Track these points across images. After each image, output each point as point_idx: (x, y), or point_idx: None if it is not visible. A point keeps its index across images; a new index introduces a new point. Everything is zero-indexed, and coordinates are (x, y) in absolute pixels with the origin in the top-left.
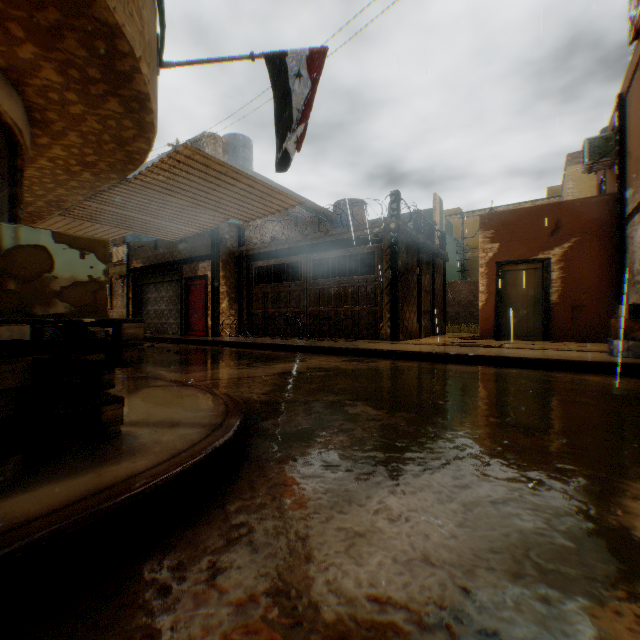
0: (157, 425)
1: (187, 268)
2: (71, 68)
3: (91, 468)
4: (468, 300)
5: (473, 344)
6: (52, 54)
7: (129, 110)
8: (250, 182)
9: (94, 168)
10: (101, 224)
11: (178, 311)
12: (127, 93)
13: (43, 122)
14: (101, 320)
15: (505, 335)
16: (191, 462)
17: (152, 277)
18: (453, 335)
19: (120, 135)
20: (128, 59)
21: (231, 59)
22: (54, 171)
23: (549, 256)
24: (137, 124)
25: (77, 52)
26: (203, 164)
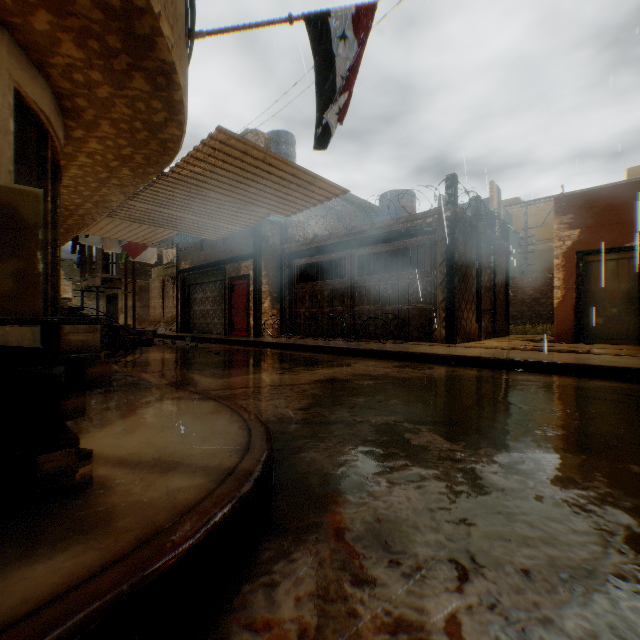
0: (148, 466)
1: (230, 268)
2: (89, 38)
3: (5, 564)
4: (532, 298)
5: (551, 349)
6: (67, 21)
7: (156, 87)
8: (290, 169)
9: (131, 162)
10: (146, 225)
11: (222, 311)
12: (151, 65)
13: (74, 111)
14: (21, 320)
15: (587, 338)
16: (165, 561)
17: (198, 278)
18: (518, 337)
19: (150, 120)
20: (146, 17)
21: (266, 24)
22: (94, 168)
23: None
24: (166, 105)
25: (91, 15)
26: (239, 150)
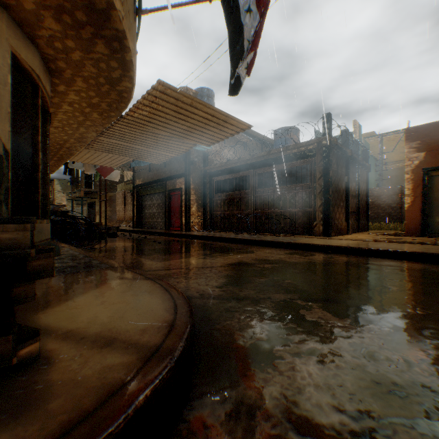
0: (89, 341)
1: (169, 183)
2: (63, 14)
3: None
4: (386, 203)
5: (404, 241)
6: (47, 1)
7: (112, 51)
8: (210, 111)
9: (98, 109)
10: (111, 154)
11: (164, 213)
12: (108, 33)
13: (57, 71)
14: None
15: (431, 233)
16: None
17: (147, 190)
18: (376, 232)
19: (110, 77)
20: None
21: (192, 2)
22: (74, 114)
23: None
24: (120, 64)
25: None
26: (173, 98)
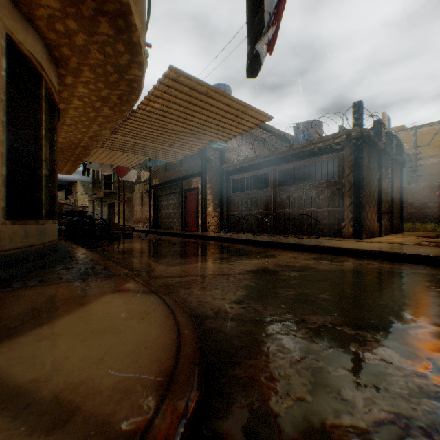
0: (35, 413)
1: (185, 183)
2: None
3: None
4: (420, 202)
5: None
6: None
7: (117, 31)
8: (226, 101)
9: (109, 102)
10: (126, 152)
11: (180, 213)
12: (111, 8)
13: (62, 60)
14: None
15: None
16: None
17: (164, 190)
18: (412, 234)
19: (118, 63)
20: None
21: None
22: (85, 109)
23: None
24: (127, 47)
25: None
26: (187, 87)
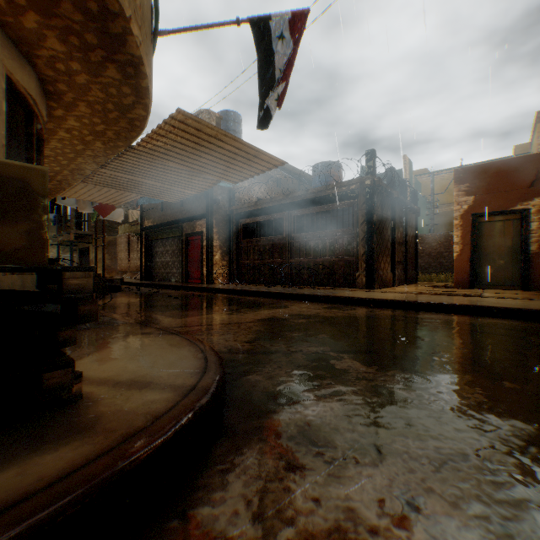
0: (126, 385)
1: (187, 226)
2: (70, 35)
3: (21, 455)
4: (437, 251)
5: (450, 293)
6: (52, 21)
7: (126, 76)
8: (237, 144)
9: (103, 137)
10: (115, 189)
11: (180, 262)
12: (122, 58)
13: (56, 94)
14: (33, 268)
15: (480, 284)
16: (145, 451)
17: (159, 234)
18: (425, 284)
19: (121, 103)
20: (119, 20)
21: (218, 25)
22: (72, 142)
23: (528, 207)
24: (134, 90)
25: (73, 17)
26: (195, 128)
